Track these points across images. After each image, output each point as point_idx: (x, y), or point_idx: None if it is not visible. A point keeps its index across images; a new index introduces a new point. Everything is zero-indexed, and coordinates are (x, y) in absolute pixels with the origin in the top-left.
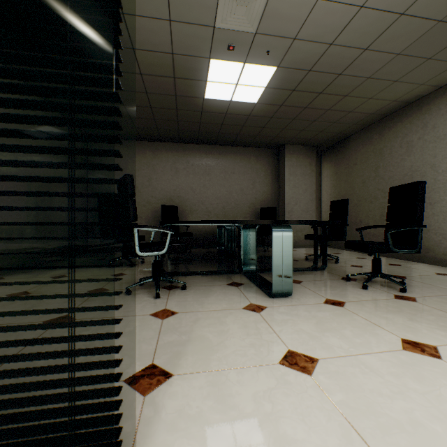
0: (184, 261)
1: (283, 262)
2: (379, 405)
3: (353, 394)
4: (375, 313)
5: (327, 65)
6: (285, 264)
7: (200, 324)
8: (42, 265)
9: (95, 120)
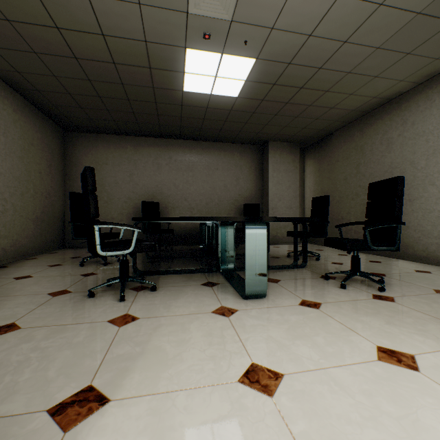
0: (163, 259)
1: (257, 262)
2: (346, 437)
3: (318, 422)
4: (351, 316)
5: (306, 58)
6: (259, 263)
7: (160, 332)
8: (10, 264)
9: None
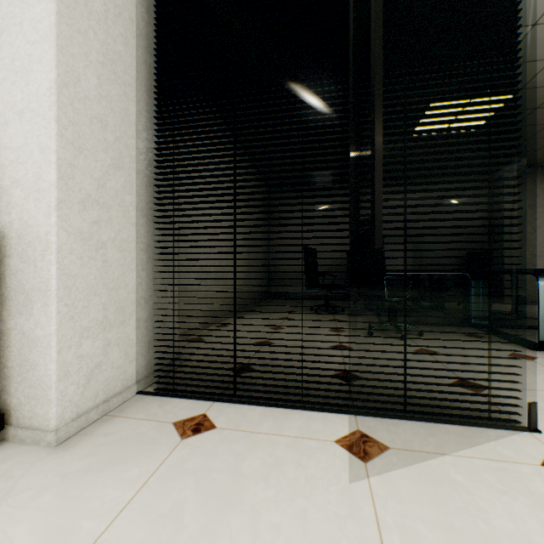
0: (385, 312)
1: None
2: None
3: None
4: None
5: None
6: None
7: (473, 361)
8: (255, 309)
9: (507, 216)
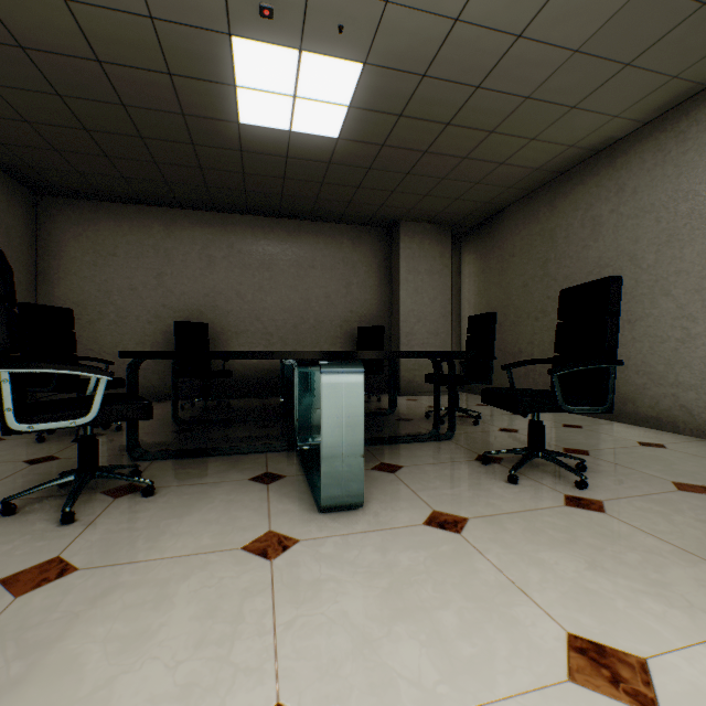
0: (204, 425)
1: (344, 439)
2: None
3: None
4: (521, 551)
5: (453, 65)
6: (348, 442)
7: (101, 609)
8: None
9: None
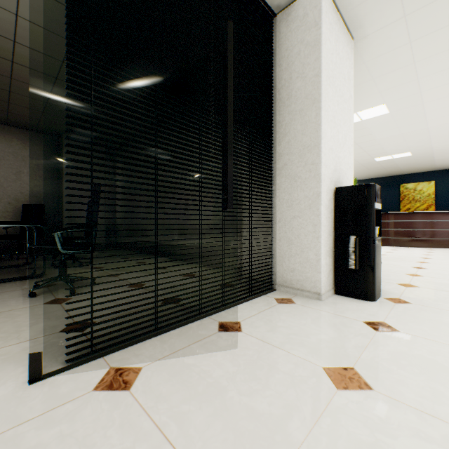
0: None
1: None
2: None
3: None
4: None
5: (35, 43)
6: None
7: None
8: None
9: None
